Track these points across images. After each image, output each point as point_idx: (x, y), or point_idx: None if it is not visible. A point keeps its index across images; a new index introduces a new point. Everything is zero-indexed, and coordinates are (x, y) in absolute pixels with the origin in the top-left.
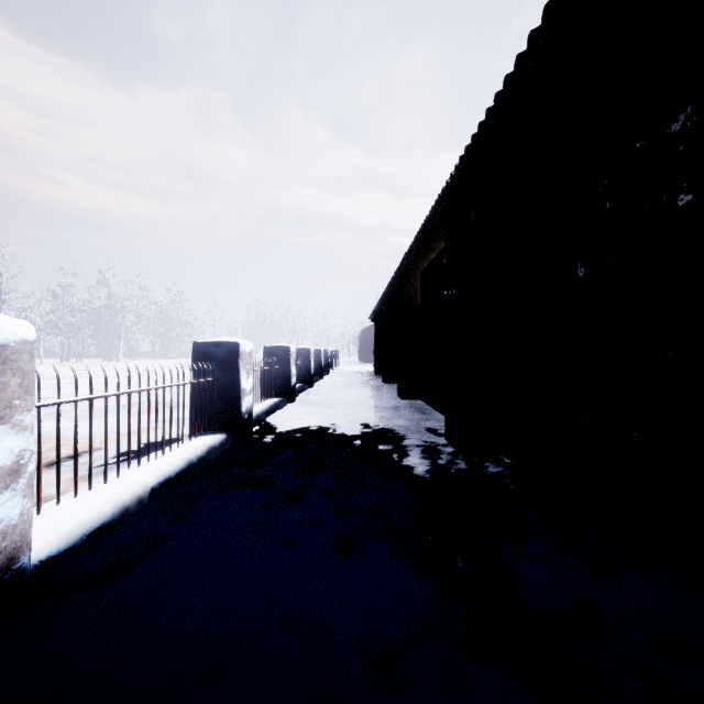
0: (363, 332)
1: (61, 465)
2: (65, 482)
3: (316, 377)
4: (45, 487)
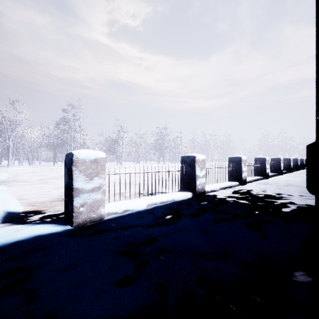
0: None
1: None
2: None
3: (294, 169)
4: None
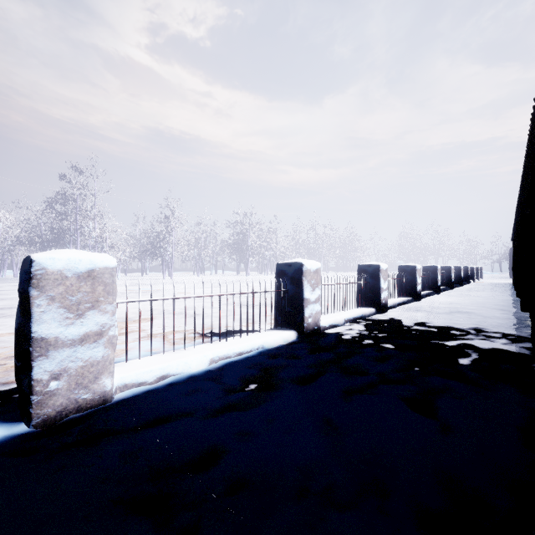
0: (511, 250)
1: None
2: None
3: (456, 284)
4: None
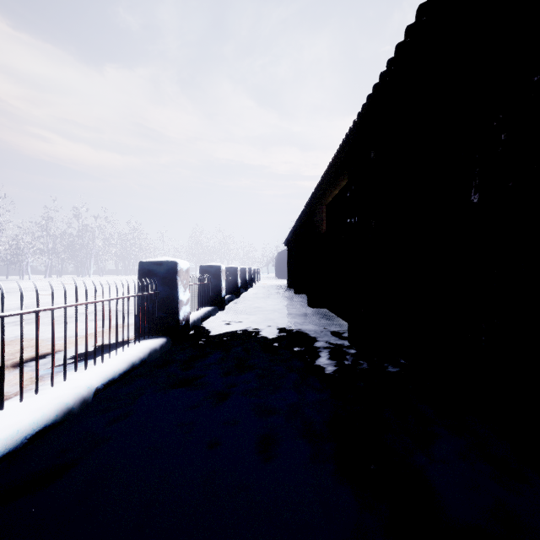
0: (279, 255)
1: (24, 366)
2: (24, 381)
3: (242, 290)
4: (6, 387)
